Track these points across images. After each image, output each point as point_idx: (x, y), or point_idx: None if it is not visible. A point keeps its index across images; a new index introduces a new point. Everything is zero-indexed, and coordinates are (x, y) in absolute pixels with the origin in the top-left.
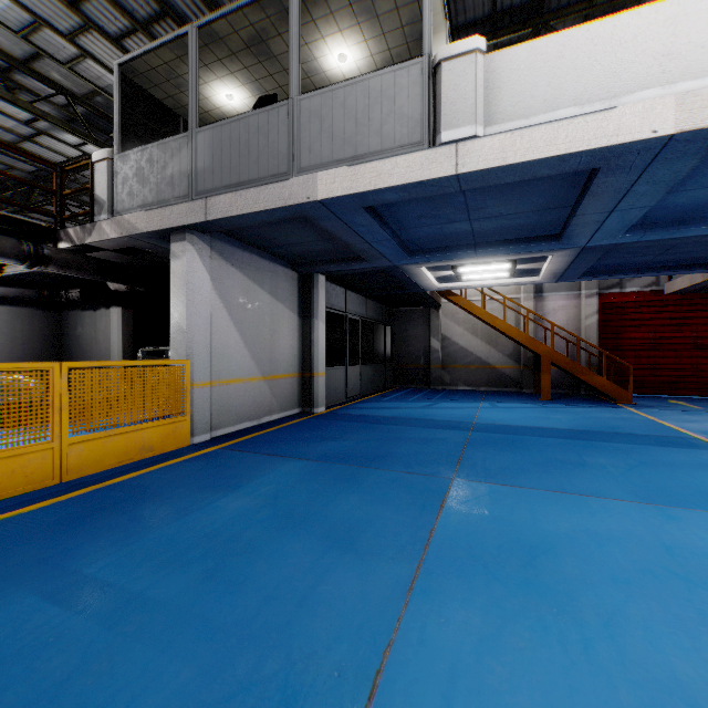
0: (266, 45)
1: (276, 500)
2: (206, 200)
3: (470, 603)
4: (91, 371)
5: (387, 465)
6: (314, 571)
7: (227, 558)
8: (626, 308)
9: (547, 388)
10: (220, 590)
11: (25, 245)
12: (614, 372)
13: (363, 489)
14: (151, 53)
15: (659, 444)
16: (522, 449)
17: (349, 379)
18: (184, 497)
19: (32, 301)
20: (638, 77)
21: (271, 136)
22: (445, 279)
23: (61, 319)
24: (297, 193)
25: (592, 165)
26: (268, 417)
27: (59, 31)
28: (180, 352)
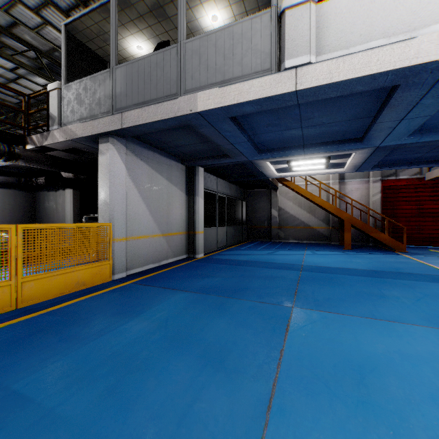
0: (162, 10)
1: (166, 324)
2: (122, 114)
3: (319, 422)
4: (40, 230)
5: (246, 296)
6: (192, 388)
7: (125, 375)
8: (399, 189)
9: (348, 242)
10: (116, 406)
11: (2, 146)
12: (391, 231)
13: (229, 315)
14: (85, 17)
15: (432, 280)
16: (338, 284)
17: (219, 236)
18: (101, 321)
19: (16, 185)
20: (432, 15)
21: (165, 69)
22: (281, 170)
23: (35, 197)
24: (183, 107)
25: (394, 82)
26: (165, 261)
27: (28, 7)
28: (105, 217)
